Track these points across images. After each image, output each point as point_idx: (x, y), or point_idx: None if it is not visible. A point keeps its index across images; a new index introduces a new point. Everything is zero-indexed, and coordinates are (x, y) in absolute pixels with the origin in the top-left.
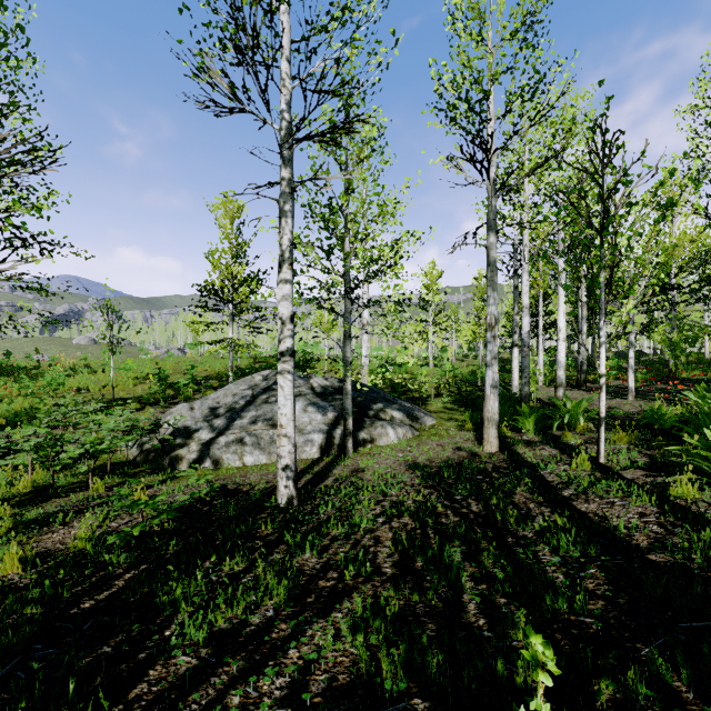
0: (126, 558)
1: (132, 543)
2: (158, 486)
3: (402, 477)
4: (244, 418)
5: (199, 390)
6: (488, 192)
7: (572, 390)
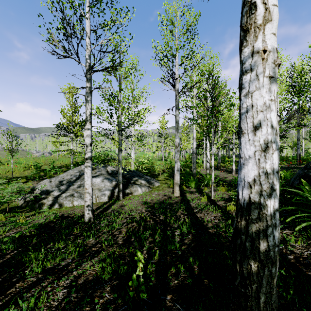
0: (12, 246)
1: (16, 240)
2: (31, 216)
3: (139, 207)
4: (75, 185)
5: (56, 172)
6: (175, 94)
7: (215, 170)
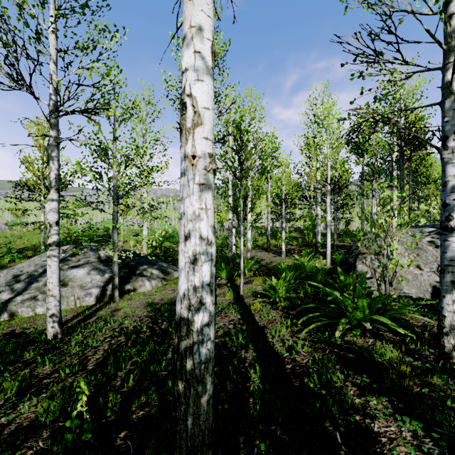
0: None
1: None
2: None
3: (138, 312)
4: (40, 281)
5: (15, 259)
6: None
7: (262, 251)
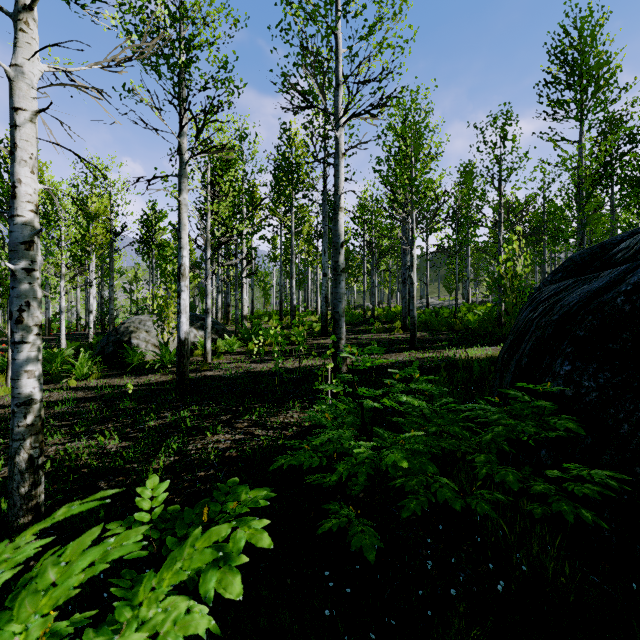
0: None
1: None
2: None
3: None
4: None
5: None
6: None
7: None
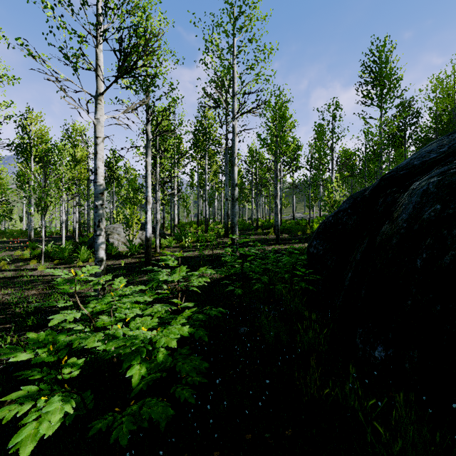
0: None
1: None
2: None
3: None
4: None
5: None
6: None
7: None
